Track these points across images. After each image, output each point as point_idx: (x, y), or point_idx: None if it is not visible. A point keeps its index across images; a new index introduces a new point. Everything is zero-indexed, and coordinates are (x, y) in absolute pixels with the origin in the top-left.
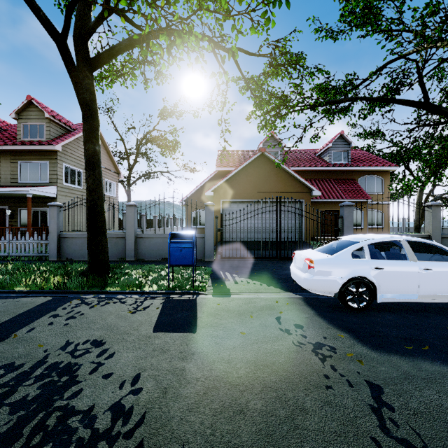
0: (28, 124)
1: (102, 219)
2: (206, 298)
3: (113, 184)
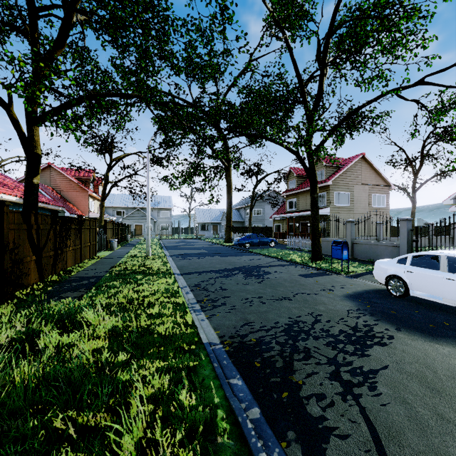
0: (317, 172)
1: (317, 232)
2: (338, 276)
3: (382, 196)
